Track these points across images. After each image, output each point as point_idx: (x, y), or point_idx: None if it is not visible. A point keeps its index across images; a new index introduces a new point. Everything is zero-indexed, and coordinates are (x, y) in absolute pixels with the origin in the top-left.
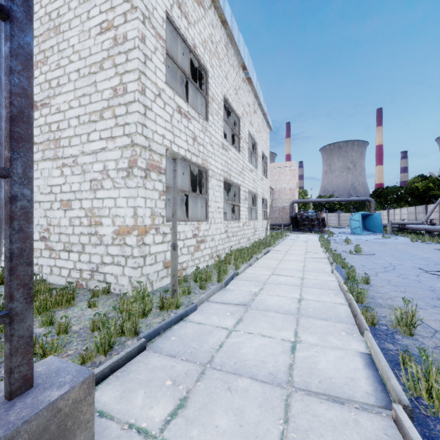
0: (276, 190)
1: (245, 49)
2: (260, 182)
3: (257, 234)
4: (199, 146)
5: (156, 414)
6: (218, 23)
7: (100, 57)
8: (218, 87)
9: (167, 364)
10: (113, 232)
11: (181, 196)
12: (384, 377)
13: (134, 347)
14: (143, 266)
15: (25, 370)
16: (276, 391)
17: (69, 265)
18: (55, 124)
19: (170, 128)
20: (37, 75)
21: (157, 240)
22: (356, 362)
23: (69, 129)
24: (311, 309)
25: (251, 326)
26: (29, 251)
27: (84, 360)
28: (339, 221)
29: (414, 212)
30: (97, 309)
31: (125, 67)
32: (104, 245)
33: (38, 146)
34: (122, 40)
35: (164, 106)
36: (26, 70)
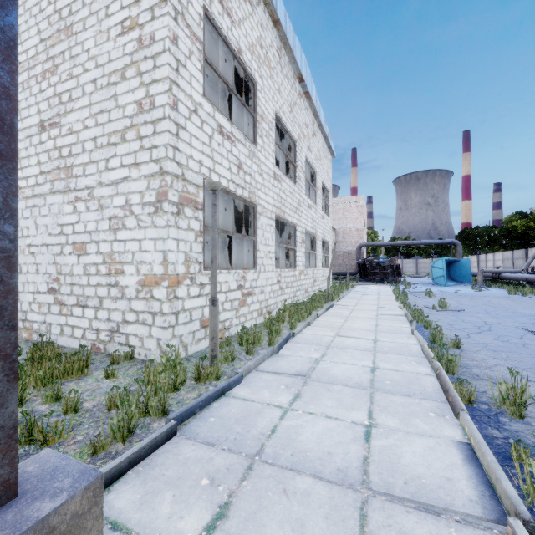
0: (339, 230)
1: (302, 57)
2: (320, 221)
3: (317, 284)
4: (245, 175)
5: (187, 527)
6: (269, 23)
7: (122, 63)
8: (269, 103)
9: (203, 456)
10: (138, 283)
11: (223, 239)
12: (492, 476)
13: (161, 432)
14: (175, 325)
15: (7, 473)
16: (347, 495)
17: (83, 324)
18: (66, 148)
19: (209, 152)
20: (44, 87)
21: (193, 292)
22: (452, 455)
23: (83, 154)
24: (388, 381)
25: (312, 404)
26: (12, 311)
27: (96, 449)
28: (417, 269)
29: (512, 257)
30: (117, 379)
31: (152, 75)
32: (127, 299)
33: (46, 176)
34: (148, 41)
35: (202, 124)
36: (8, 62)
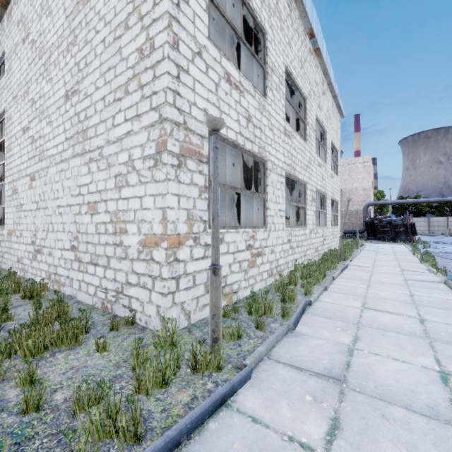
0: (345, 190)
1: (312, 11)
2: (329, 180)
3: (326, 243)
4: (255, 129)
5: None
6: None
7: (125, 13)
8: (279, 56)
9: None
10: (139, 243)
11: (235, 200)
12: None
13: None
14: (175, 291)
15: None
16: None
17: (95, 282)
18: (83, 112)
19: (215, 101)
20: (68, 60)
21: (197, 254)
22: None
23: (95, 115)
24: None
25: None
26: None
27: None
28: (429, 228)
29: None
30: (108, 354)
31: (152, 15)
32: (129, 260)
33: (69, 142)
34: None
35: (207, 70)
36: None
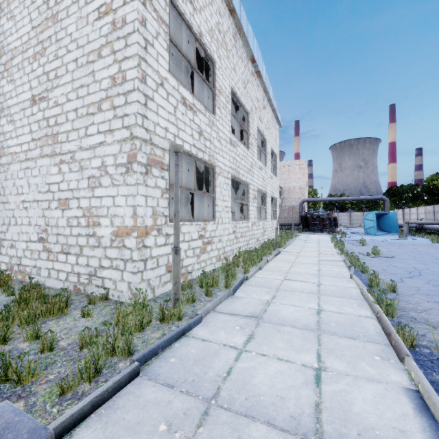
0: (285, 189)
1: (254, 41)
2: (269, 180)
3: (266, 234)
4: (206, 141)
5: None
6: (225, 12)
7: (98, 44)
8: (225, 79)
9: (162, 398)
10: (112, 234)
11: (188, 196)
12: None
13: (124, 374)
14: (143, 271)
15: None
16: None
17: (66, 268)
18: (53, 118)
19: (174, 120)
20: (35, 67)
21: (160, 242)
22: (402, 404)
23: (66, 123)
24: (333, 323)
25: (264, 346)
26: None
27: (64, 390)
28: (350, 221)
29: (433, 211)
30: (92, 319)
31: (124, 53)
32: (103, 248)
33: (37, 143)
34: (120, 24)
35: (167, 96)
36: None
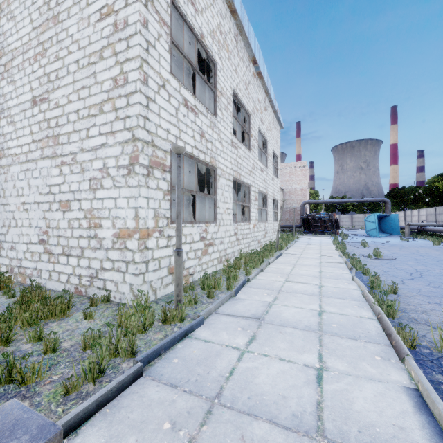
0: (286, 190)
1: (255, 42)
2: (270, 182)
3: (268, 236)
4: (207, 142)
5: None
6: (227, 13)
7: (100, 45)
8: (227, 81)
9: (166, 398)
10: (113, 235)
11: (189, 198)
12: None
13: (128, 374)
14: (145, 272)
15: None
16: None
17: (67, 270)
18: (54, 119)
19: (176, 122)
20: (36, 68)
21: (161, 244)
22: (402, 402)
23: (67, 125)
24: (334, 324)
25: (266, 346)
26: None
27: (68, 390)
28: (352, 223)
29: (434, 213)
30: (94, 320)
31: (126, 54)
32: (104, 249)
33: (37, 144)
34: (122, 25)
35: (169, 98)
36: None
